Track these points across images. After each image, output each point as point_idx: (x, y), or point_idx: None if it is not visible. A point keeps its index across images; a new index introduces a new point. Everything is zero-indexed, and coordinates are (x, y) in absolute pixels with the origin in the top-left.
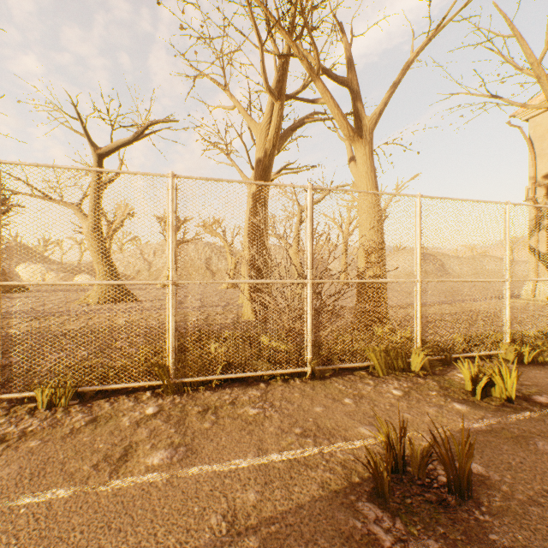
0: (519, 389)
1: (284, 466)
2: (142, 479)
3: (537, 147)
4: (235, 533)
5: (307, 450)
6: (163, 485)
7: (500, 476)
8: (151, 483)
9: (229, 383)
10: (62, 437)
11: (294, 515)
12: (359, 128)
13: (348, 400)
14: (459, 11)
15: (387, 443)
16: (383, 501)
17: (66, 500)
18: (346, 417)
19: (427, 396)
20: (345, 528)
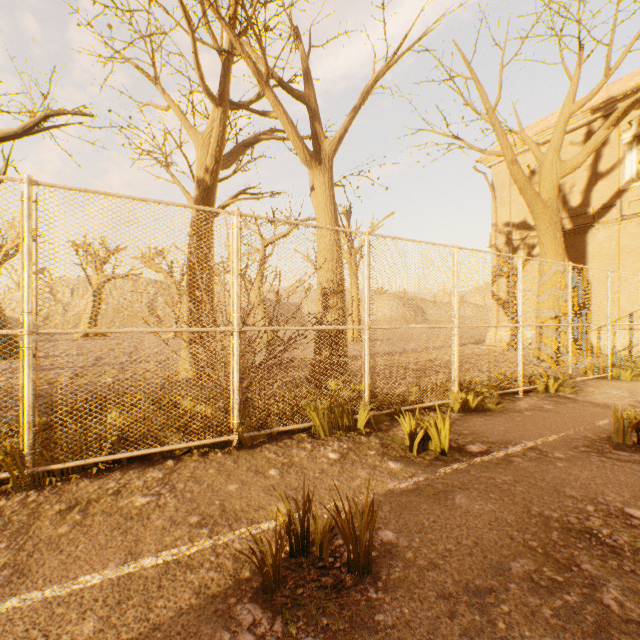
0: (457, 439)
1: (156, 572)
2: None
3: (499, 195)
4: None
5: (197, 545)
6: None
7: (409, 541)
8: None
9: (123, 464)
10: None
11: None
12: (317, 153)
13: (273, 471)
14: (417, 41)
15: (288, 523)
16: (269, 597)
17: None
18: (263, 493)
19: (365, 456)
20: None
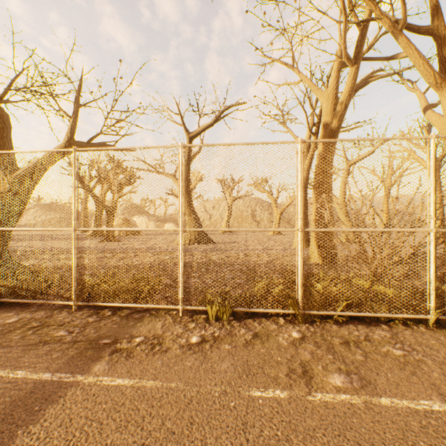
0: None
1: None
2: (339, 398)
3: None
4: None
5: None
6: (365, 408)
7: None
8: (351, 404)
9: (346, 319)
10: (243, 346)
11: None
12: None
13: None
14: None
15: None
16: None
17: (287, 401)
18: None
19: None
20: None
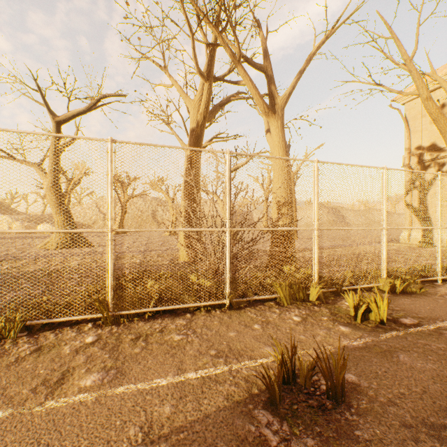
0: (390, 313)
1: (198, 382)
2: (74, 399)
3: (411, 125)
4: (149, 441)
5: (219, 369)
6: (92, 403)
7: (368, 383)
8: (82, 402)
9: (160, 314)
10: (7, 366)
11: (200, 423)
12: (273, 106)
13: (257, 326)
14: (350, 16)
15: (281, 361)
16: (275, 408)
17: (2, 421)
18: (253, 340)
19: (320, 320)
20: (241, 432)
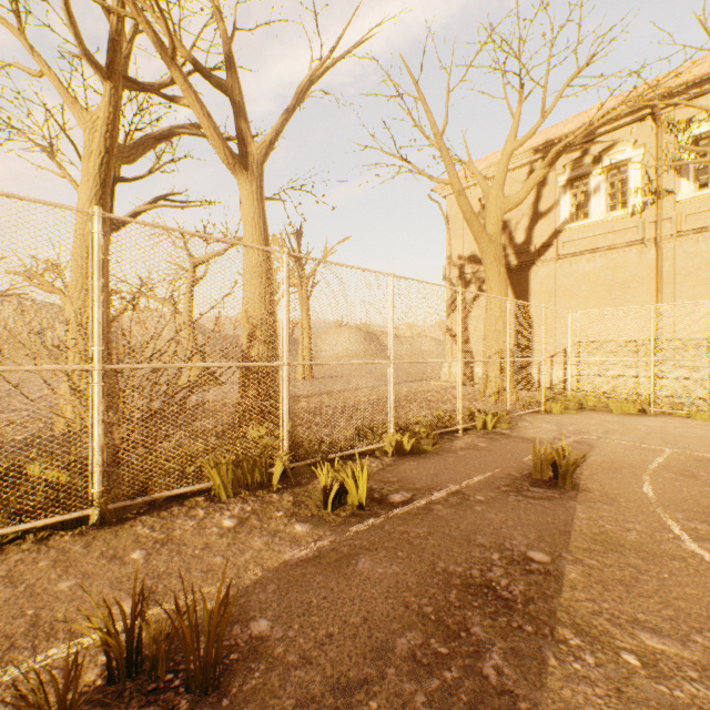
0: (382, 488)
1: None
2: None
3: (453, 227)
4: None
5: None
6: None
7: (286, 630)
8: None
9: None
10: None
11: None
12: (244, 156)
13: (138, 553)
14: (357, 44)
15: (106, 638)
16: None
17: None
18: (110, 588)
19: (269, 519)
20: None
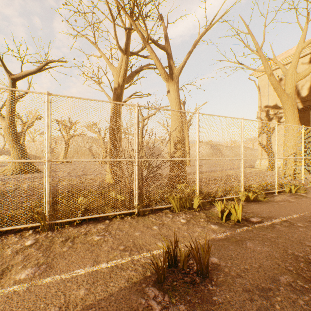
0: (244, 215)
1: (108, 270)
2: (9, 290)
3: (262, 91)
4: None
5: (124, 259)
6: (24, 292)
7: (225, 263)
8: (15, 292)
9: (86, 221)
10: None
11: (106, 300)
12: (171, 74)
13: (155, 227)
14: (221, 16)
15: (167, 251)
16: (161, 285)
17: None
18: (152, 237)
19: (199, 221)
20: (135, 305)
